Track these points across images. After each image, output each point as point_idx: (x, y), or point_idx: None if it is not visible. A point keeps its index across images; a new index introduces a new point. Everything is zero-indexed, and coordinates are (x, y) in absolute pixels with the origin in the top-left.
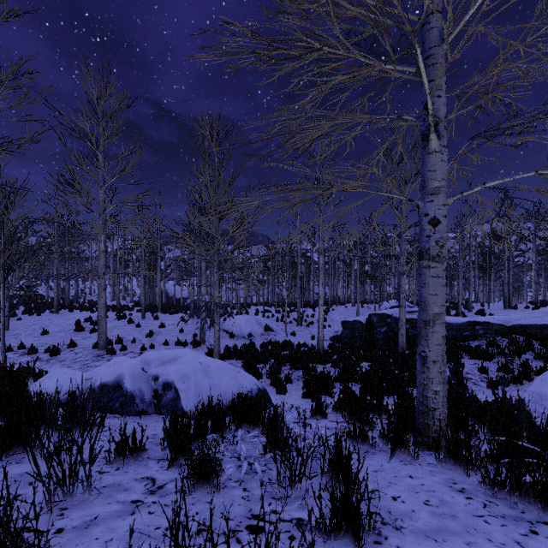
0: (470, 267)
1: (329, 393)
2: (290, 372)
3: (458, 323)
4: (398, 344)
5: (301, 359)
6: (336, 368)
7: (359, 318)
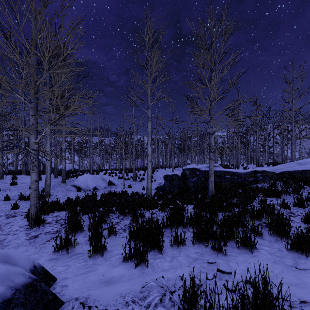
0: (238, 142)
1: (158, 249)
2: (118, 220)
3: (245, 172)
4: (208, 189)
5: (130, 206)
6: (163, 213)
7: (176, 172)
